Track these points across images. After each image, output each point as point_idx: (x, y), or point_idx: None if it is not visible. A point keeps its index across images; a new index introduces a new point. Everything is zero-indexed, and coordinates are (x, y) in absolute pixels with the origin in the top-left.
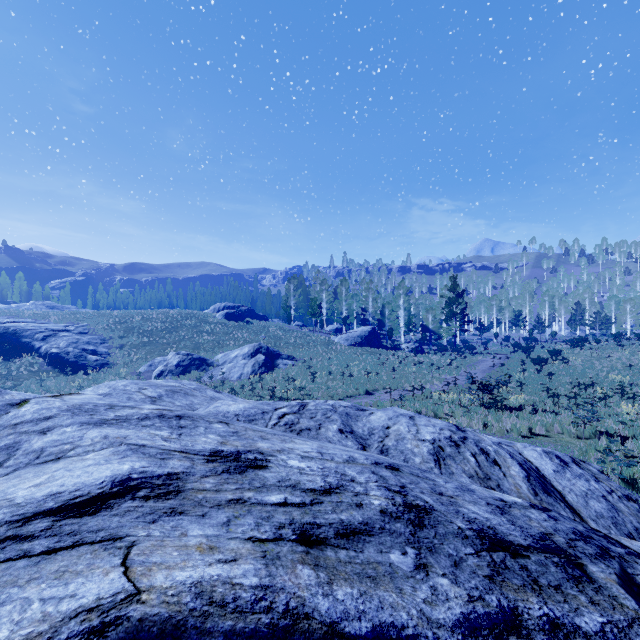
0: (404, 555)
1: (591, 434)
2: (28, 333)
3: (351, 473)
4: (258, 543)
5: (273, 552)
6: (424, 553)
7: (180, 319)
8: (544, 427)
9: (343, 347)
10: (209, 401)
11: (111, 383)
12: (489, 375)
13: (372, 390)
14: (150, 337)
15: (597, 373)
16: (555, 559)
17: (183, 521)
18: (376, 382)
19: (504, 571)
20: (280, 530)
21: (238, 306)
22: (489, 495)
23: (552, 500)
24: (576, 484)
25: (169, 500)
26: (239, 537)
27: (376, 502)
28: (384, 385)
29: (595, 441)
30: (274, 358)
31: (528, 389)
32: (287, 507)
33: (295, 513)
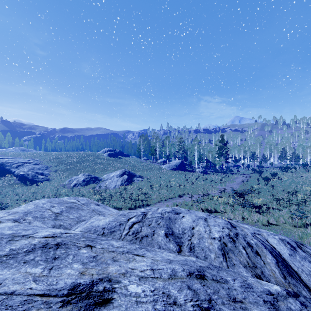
0: None
1: (301, 224)
2: (9, 164)
3: (174, 292)
4: None
5: None
6: None
7: (86, 156)
8: (275, 219)
9: (167, 171)
10: (91, 213)
11: (36, 201)
12: (241, 186)
13: (182, 194)
14: (70, 166)
15: (296, 185)
16: None
17: None
18: (184, 190)
19: None
20: None
21: (115, 150)
22: (261, 289)
23: (295, 281)
24: (304, 265)
25: None
26: None
27: None
28: (188, 192)
29: (305, 229)
30: (132, 177)
31: (262, 194)
32: None
33: None
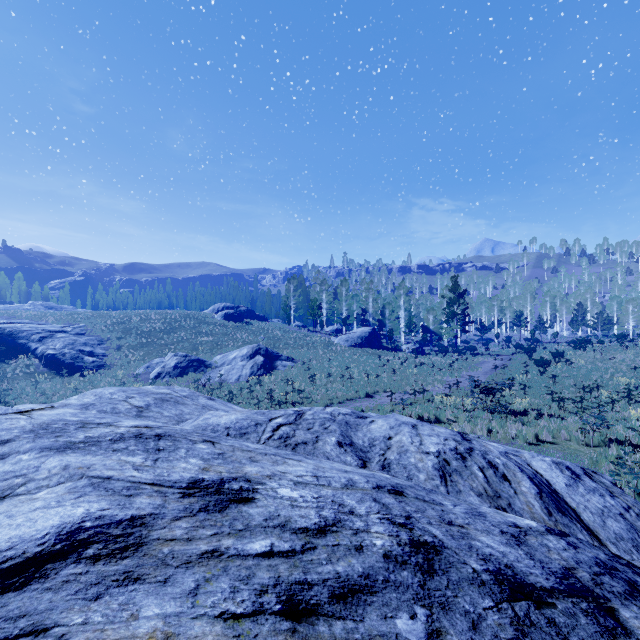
0: (413, 619)
1: (600, 441)
2: (24, 334)
3: (350, 502)
4: (231, 622)
5: (249, 636)
6: (436, 613)
7: (179, 320)
8: (551, 433)
9: (343, 348)
10: (200, 410)
11: (98, 391)
12: (491, 377)
13: (372, 393)
14: (148, 338)
15: (601, 375)
16: (583, 605)
17: (137, 593)
18: (376, 384)
19: (530, 629)
20: (261, 597)
21: (237, 306)
22: (502, 520)
23: (567, 520)
24: (591, 500)
25: (125, 559)
26: (207, 614)
27: (378, 542)
28: (385, 387)
29: (605, 449)
30: (273, 359)
31: (531, 392)
32: (273, 558)
33: (282, 567)
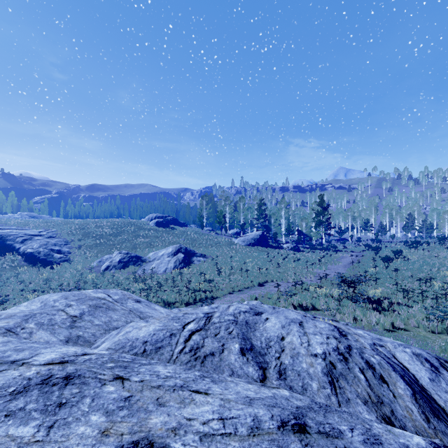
0: None
1: (442, 329)
2: (11, 237)
3: None
4: None
5: None
6: None
7: (123, 226)
8: (403, 321)
9: (241, 247)
10: (127, 315)
11: (44, 297)
12: (349, 269)
13: (263, 282)
14: (101, 240)
15: (431, 269)
16: None
17: None
18: (266, 275)
19: None
20: None
21: (165, 216)
22: (396, 444)
23: (444, 426)
24: None
25: None
26: None
27: None
28: (272, 278)
29: None
30: (191, 256)
31: (380, 282)
32: None
33: None
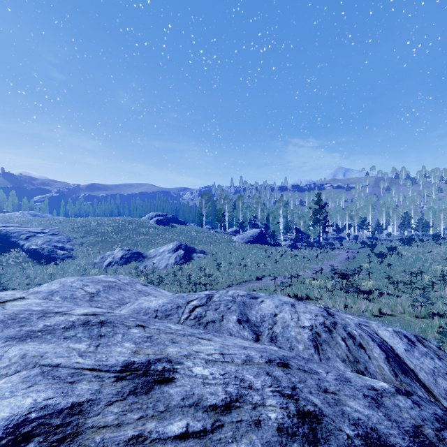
0: None
1: (426, 314)
2: (15, 234)
3: (249, 377)
4: None
5: None
6: None
7: (124, 224)
8: (390, 308)
9: (240, 244)
10: (137, 294)
11: (62, 280)
12: (345, 265)
13: (261, 276)
14: (102, 237)
15: (423, 264)
16: None
17: None
18: (264, 270)
19: None
20: None
21: (165, 214)
22: (362, 383)
23: (409, 380)
24: (424, 362)
25: None
26: None
27: (273, 415)
28: (269, 273)
29: (430, 321)
30: (191, 252)
31: (374, 276)
32: (188, 440)
33: None
